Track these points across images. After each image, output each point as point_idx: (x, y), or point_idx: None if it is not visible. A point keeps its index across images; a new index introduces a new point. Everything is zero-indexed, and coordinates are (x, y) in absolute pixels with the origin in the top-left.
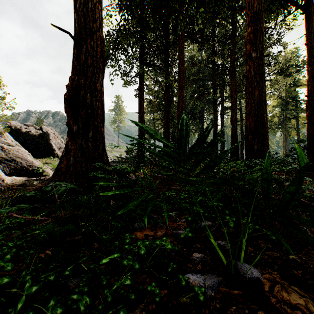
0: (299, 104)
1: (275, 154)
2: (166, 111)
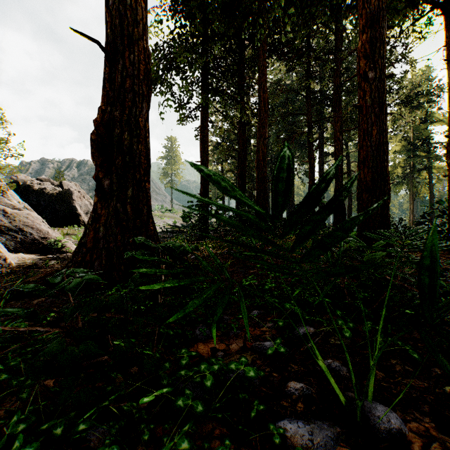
0: (433, 149)
1: (400, 222)
2: (240, 159)
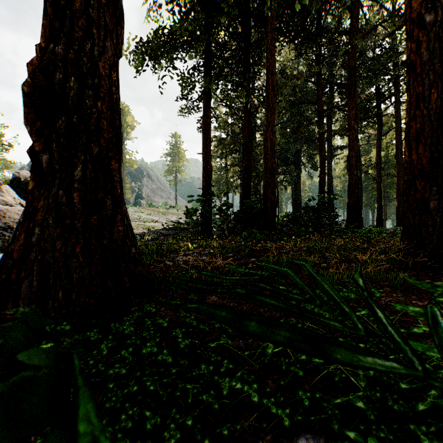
0: None
1: None
2: (246, 151)
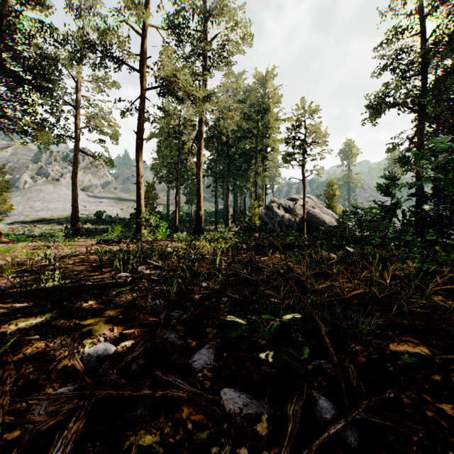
0: None
1: None
2: None
